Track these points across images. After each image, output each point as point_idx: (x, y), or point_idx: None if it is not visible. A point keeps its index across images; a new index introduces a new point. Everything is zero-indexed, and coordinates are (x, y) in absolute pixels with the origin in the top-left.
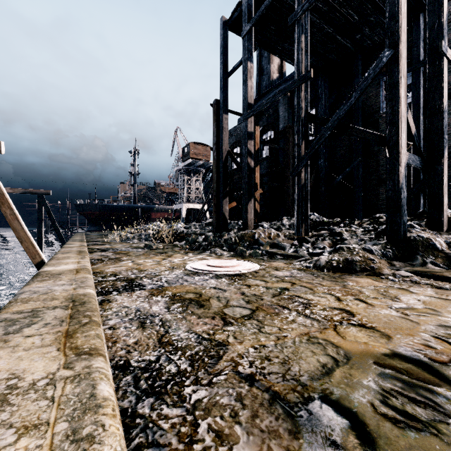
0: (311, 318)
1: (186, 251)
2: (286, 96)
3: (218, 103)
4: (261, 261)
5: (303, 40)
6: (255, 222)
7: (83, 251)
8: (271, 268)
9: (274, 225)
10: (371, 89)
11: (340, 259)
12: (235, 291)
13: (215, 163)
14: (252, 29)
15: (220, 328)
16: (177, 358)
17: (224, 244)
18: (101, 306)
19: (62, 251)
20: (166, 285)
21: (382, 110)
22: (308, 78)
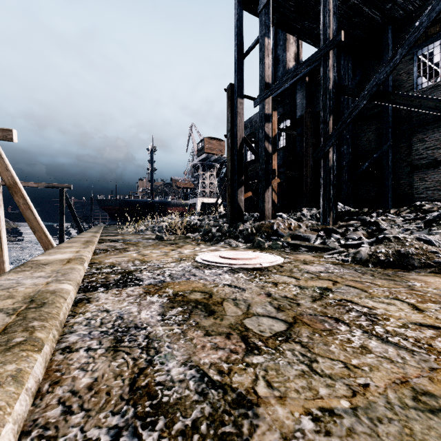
0: (392, 344)
1: (198, 243)
2: (304, 82)
3: (232, 87)
4: (284, 254)
5: (331, 0)
6: (272, 213)
7: (90, 241)
8: (298, 261)
9: (294, 216)
10: (402, 66)
11: (388, 251)
12: (258, 291)
13: (230, 151)
14: (270, 3)
15: (241, 359)
16: (154, 439)
17: (239, 235)
18: (73, 308)
19: (69, 241)
20: (168, 280)
21: (416, 89)
22: (337, 42)
